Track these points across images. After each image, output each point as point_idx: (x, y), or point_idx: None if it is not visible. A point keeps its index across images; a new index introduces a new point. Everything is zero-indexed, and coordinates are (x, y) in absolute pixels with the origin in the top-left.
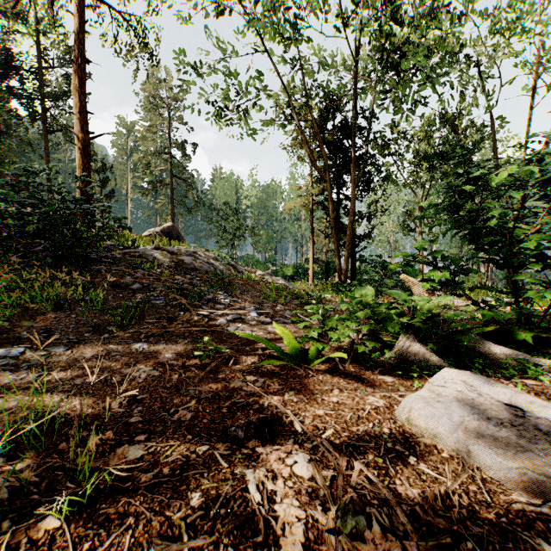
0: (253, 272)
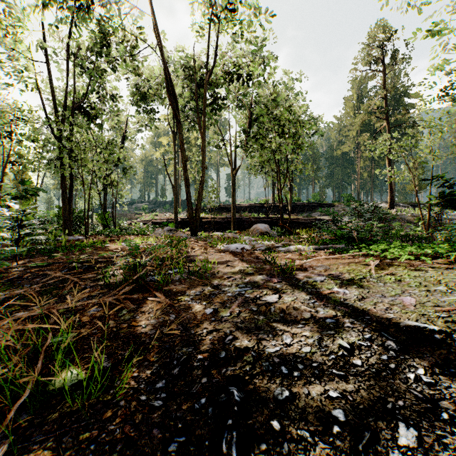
0: None
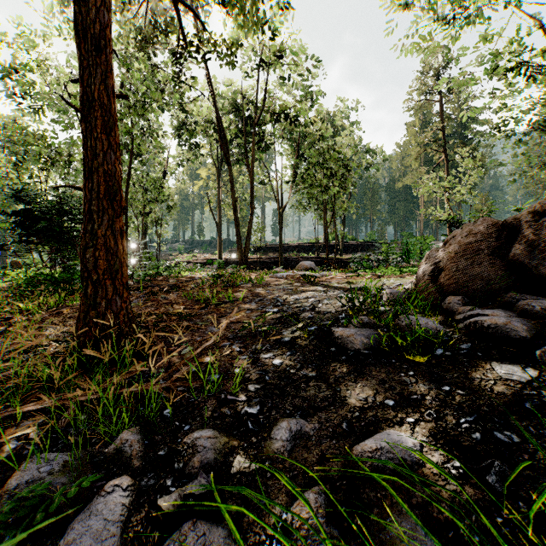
0: None
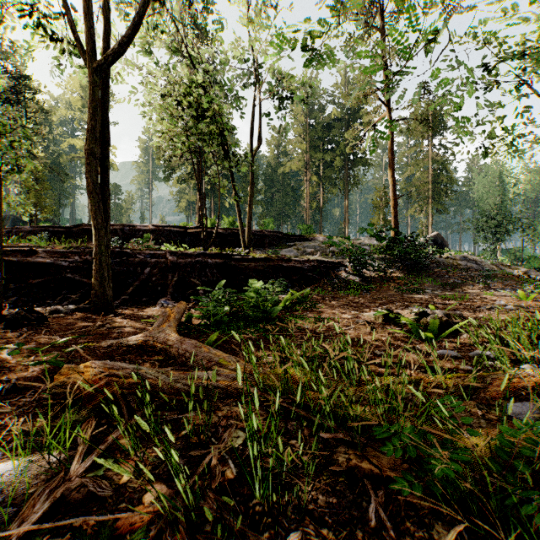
0: (515, 269)
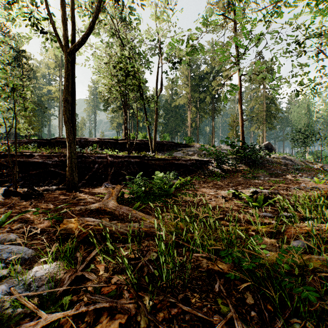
0: (315, 164)
